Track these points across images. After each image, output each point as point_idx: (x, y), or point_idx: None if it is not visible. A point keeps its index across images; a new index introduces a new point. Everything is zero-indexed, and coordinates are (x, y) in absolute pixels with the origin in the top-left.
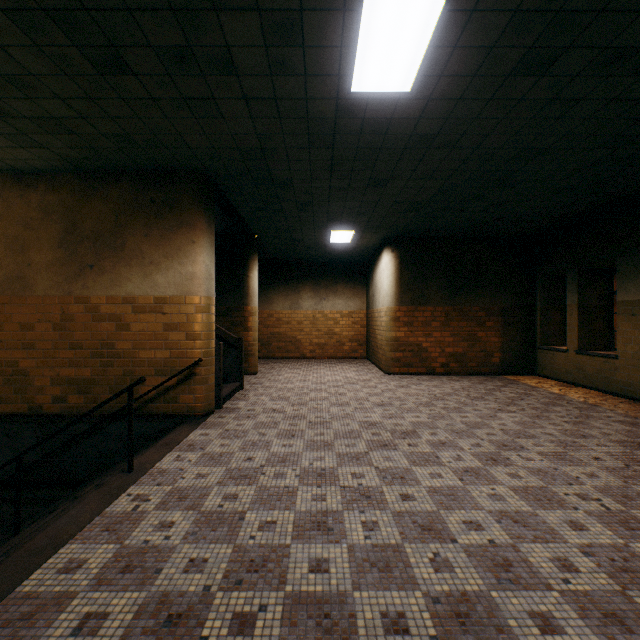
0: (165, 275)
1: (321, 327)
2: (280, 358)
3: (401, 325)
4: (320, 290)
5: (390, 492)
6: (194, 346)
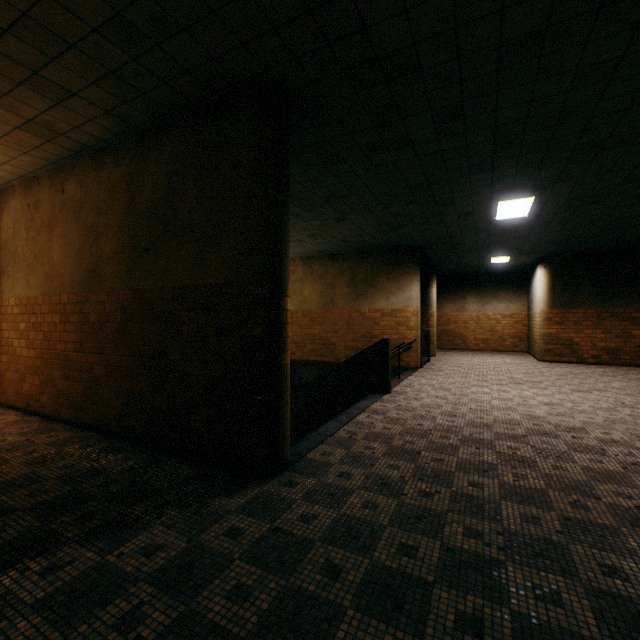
0: (396, 298)
1: (484, 326)
2: (448, 349)
3: (552, 324)
4: (483, 296)
5: (513, 391)
6: (410, 333)
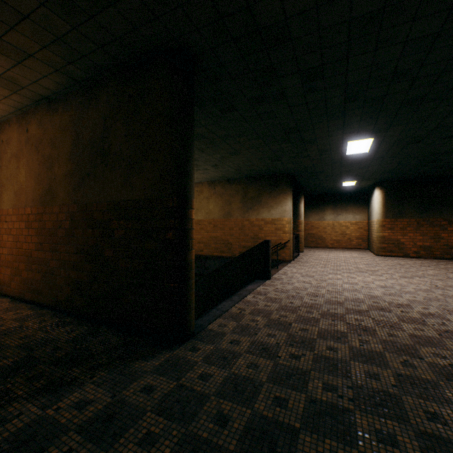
0: (275, 210)
1: (337, 230)
2: (312, 247)
3: (386, 229)
4: (337, 209)
5: (358, 278)
6: (285, 236)
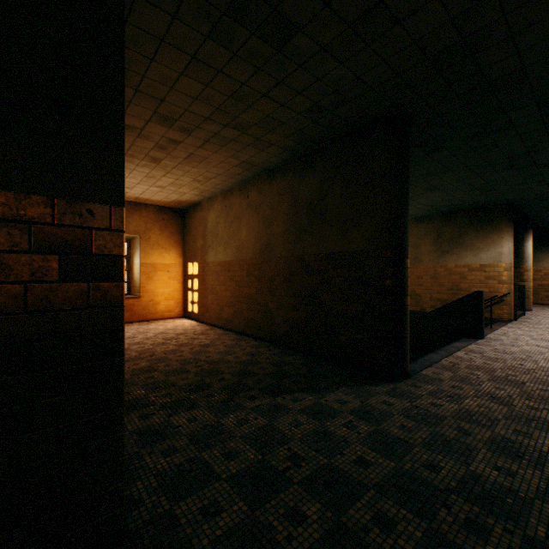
0: (485, 254)
1: None
2: (547, 305)
3: None
4: None
5: None
6: (502, 287)
